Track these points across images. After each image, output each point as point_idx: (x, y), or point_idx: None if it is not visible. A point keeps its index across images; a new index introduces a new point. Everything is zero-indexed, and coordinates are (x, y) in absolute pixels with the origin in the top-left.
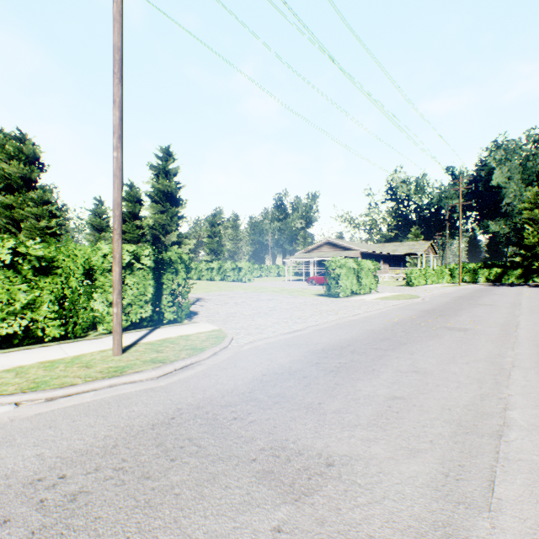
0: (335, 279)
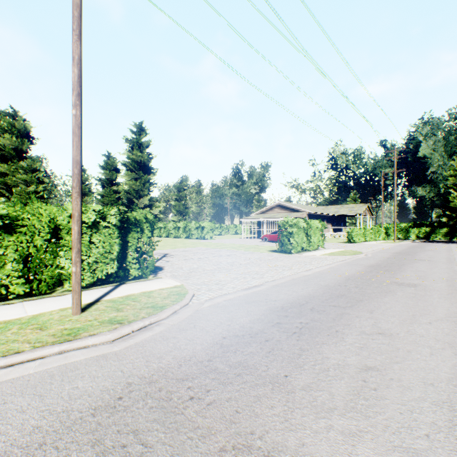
0: (287, 237)
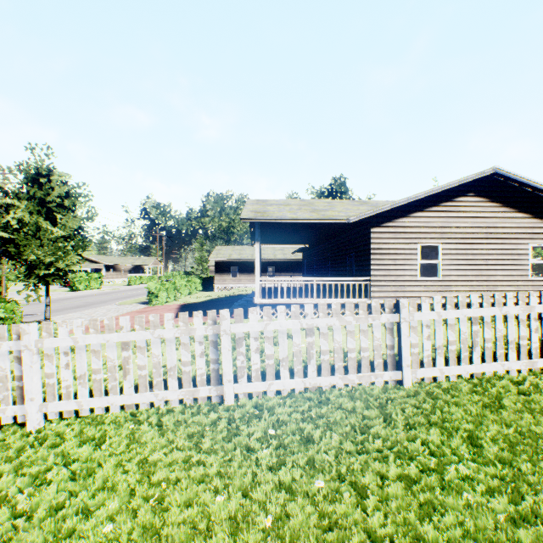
0: (76, 283)
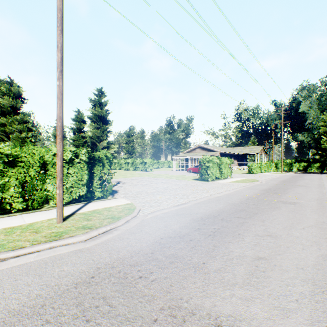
0: (205, 169)
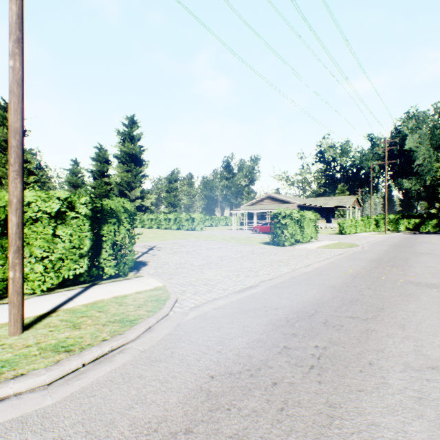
0: (280, 228)
